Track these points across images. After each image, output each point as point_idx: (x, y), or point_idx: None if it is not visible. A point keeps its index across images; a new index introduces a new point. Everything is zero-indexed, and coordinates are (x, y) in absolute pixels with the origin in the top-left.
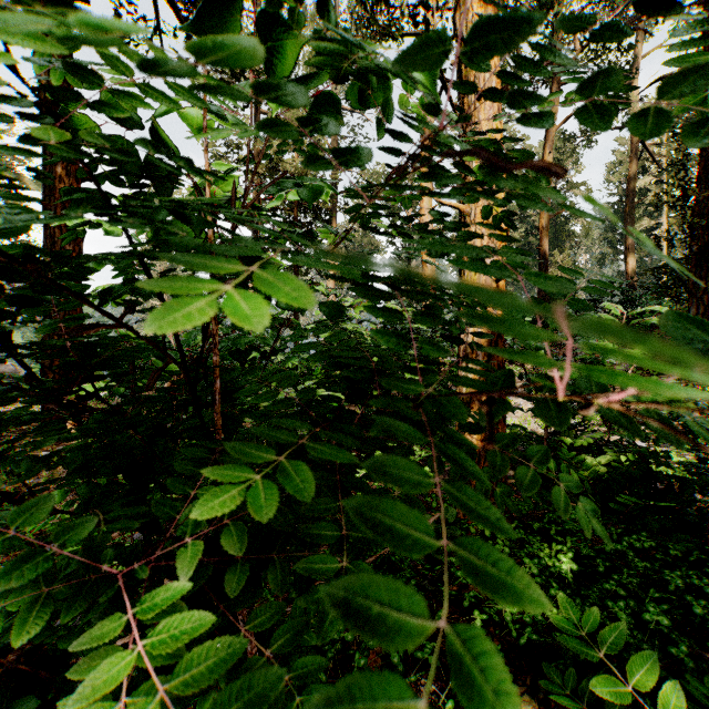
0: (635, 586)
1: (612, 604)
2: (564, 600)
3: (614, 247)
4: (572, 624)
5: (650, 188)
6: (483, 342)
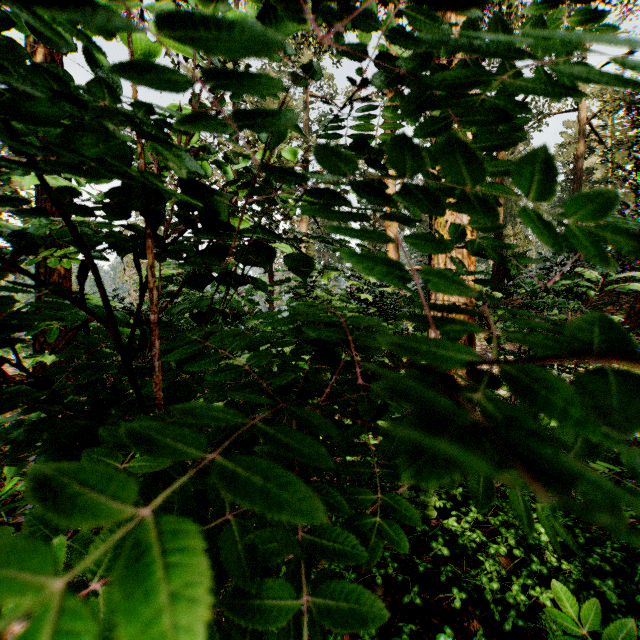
0: (618, 560)
1: (598, 582)
2: (558, 589)
3: None
4: (570, 618)
5: (596, 167)
6: None
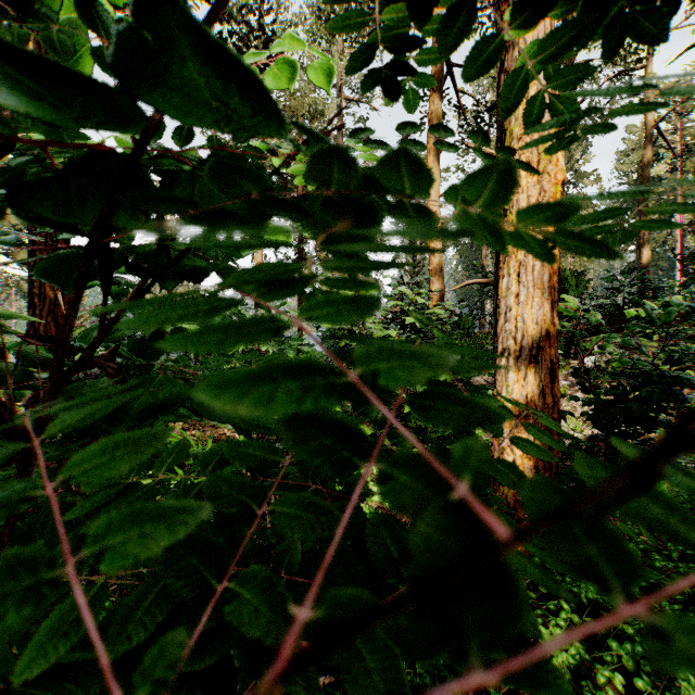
0: None
1: None
2: None
3: None
4: None
5: (663, 176)
6: (530, 330)
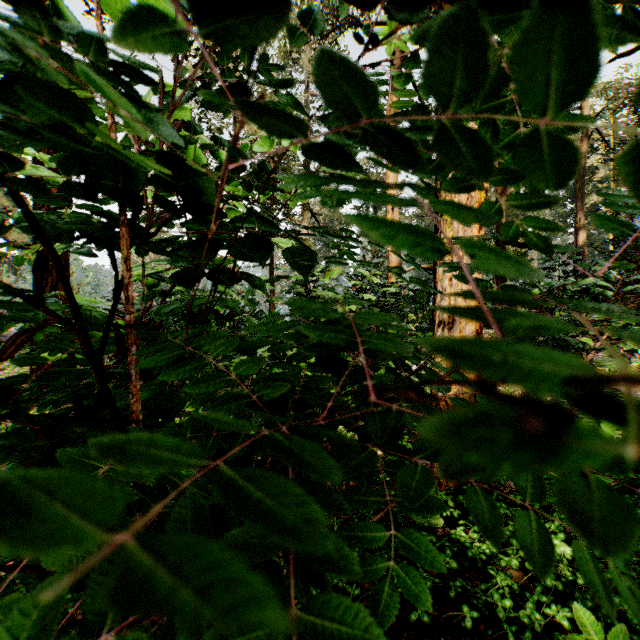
0: (637, 574)
1: (618, 600)
2: (581, 613)
3: (564, 221)
4: None
5: (598, 166)
6: None
